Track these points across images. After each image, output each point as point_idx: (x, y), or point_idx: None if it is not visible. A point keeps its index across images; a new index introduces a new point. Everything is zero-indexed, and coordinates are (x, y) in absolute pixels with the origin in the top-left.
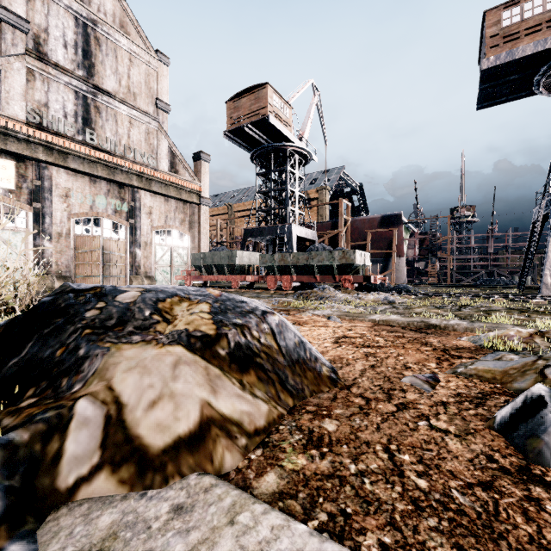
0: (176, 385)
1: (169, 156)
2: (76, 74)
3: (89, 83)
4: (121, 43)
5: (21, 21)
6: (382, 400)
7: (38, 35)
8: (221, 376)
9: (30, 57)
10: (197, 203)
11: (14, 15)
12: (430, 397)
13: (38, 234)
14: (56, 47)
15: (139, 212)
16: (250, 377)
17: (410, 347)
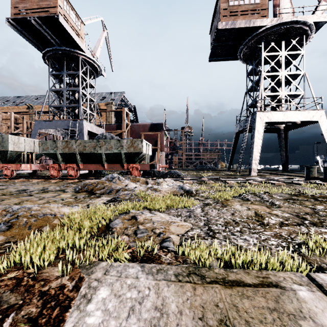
0: None
1: None
2: None
3: None
4: None
5: None
6: None
7: None
8: None
9: None
10: None
11: None
12: None
13: None
14: None
15: None
16: None
17: None
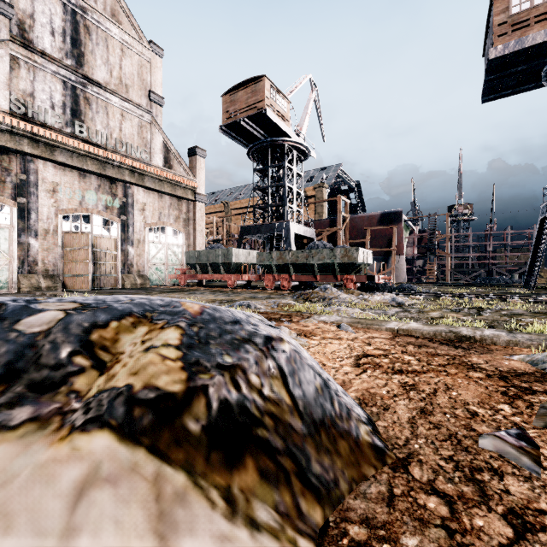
0: None
1: (163, 150)
2: (64, 63)
3: (79, 73)
4: (113, 32)
5: (4, 5)
6: (475, 502)
7: (23, 21)
8: (188, 492)
9: (14, 43)
10: (192, 200)
11: None
12: None
13: (23, 231)
14: (42, 34)
15: (132, 208)
16: (245, 475)
17: (455, 372)
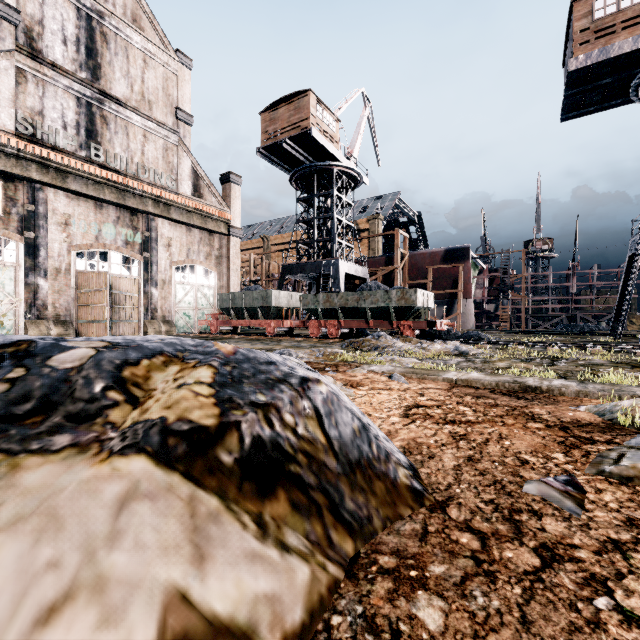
0: (112, 556)
1: (191, 177)
2: (77, 76)
3: (95, 88)
4: (134, 40)
5: (9, 10)
6: (508, 538)
7: (30, 28)
8: (221, 514)
9: (21, 54)
10: (226, 234)
11: (0, 2)
12: (585, 529)
13: (31, 270)
14: (53, 43)
15: (156, 244)
16: (277, 505)
17: (512, 423)
